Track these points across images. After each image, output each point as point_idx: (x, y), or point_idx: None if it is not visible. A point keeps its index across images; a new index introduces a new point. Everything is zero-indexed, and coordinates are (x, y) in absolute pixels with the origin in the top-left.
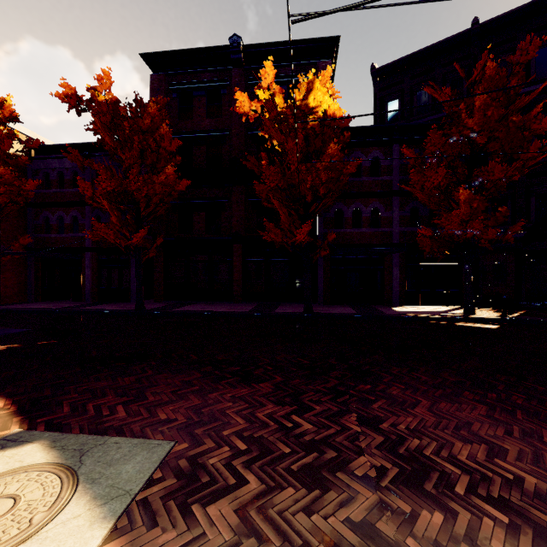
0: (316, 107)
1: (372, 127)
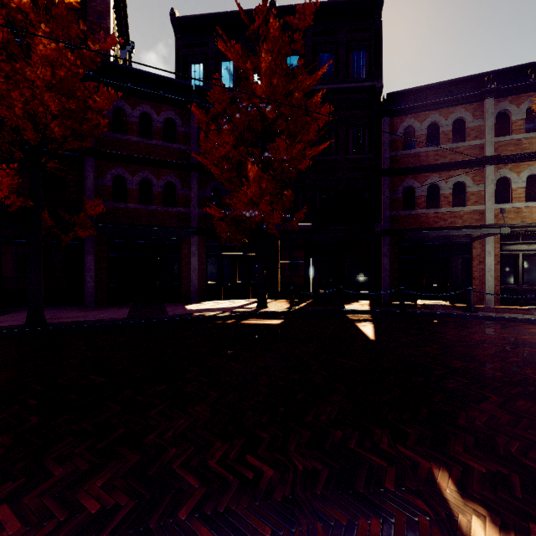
0: None
1: (164, 78)
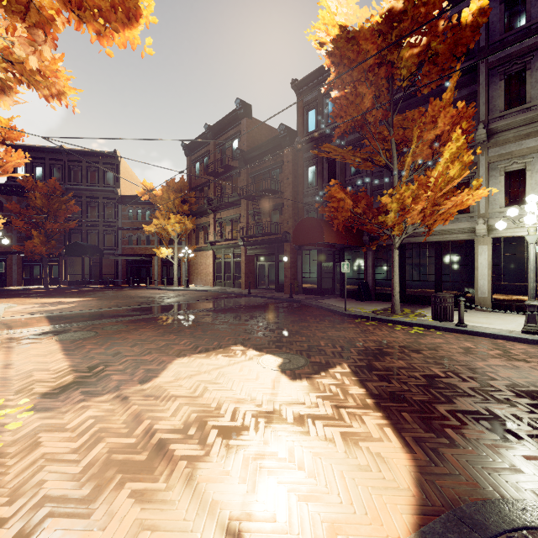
0: None
1: None
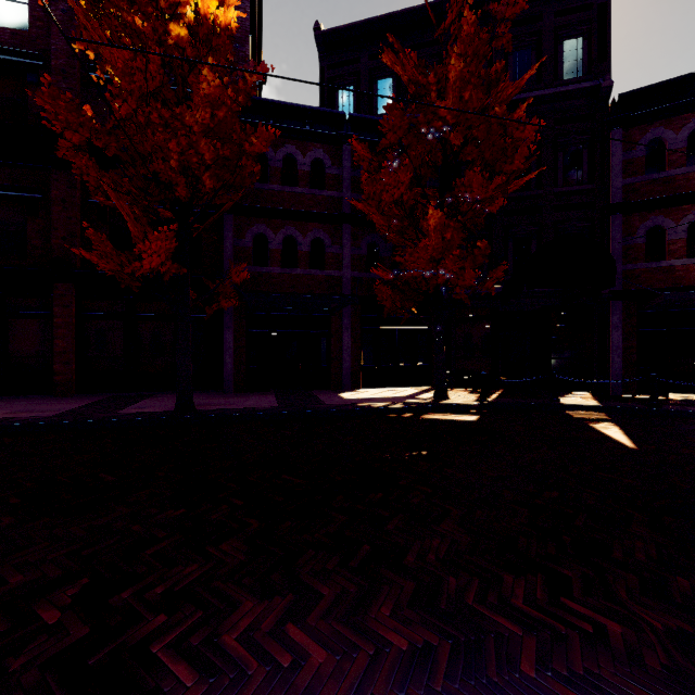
0: (185, 3)
1: (312, 110)
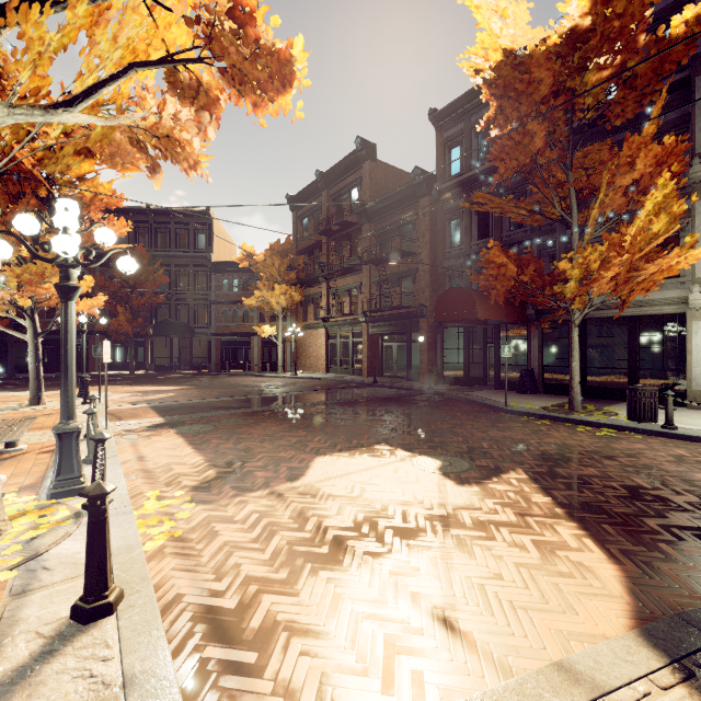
0: None
1: None
